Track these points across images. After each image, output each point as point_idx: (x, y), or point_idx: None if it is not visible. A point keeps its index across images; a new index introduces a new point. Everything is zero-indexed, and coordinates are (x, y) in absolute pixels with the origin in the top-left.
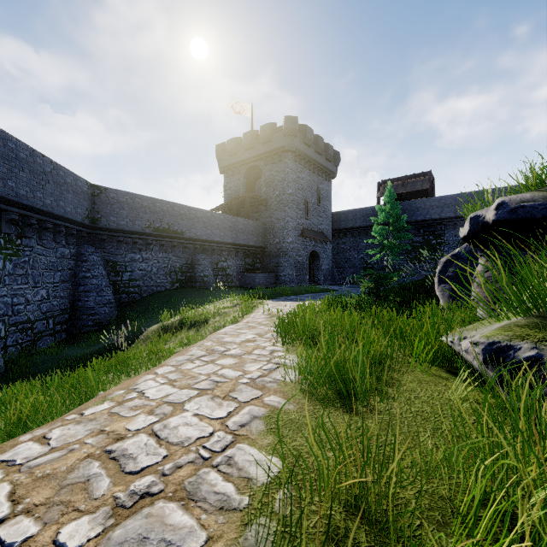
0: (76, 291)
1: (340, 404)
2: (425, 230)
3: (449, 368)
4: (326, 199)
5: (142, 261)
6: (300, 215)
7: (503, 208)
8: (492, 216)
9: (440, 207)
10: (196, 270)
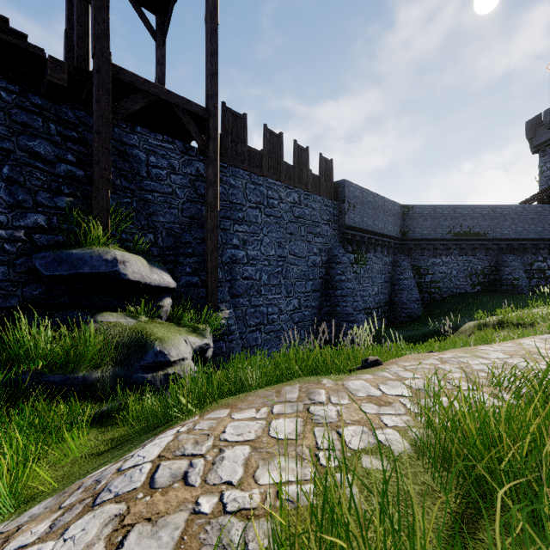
0: (392, 289)
1: None
2: None
3: None
4: None
5: (442, 265)
6: None
7: None
8: None
9: None
10: (501, 272)
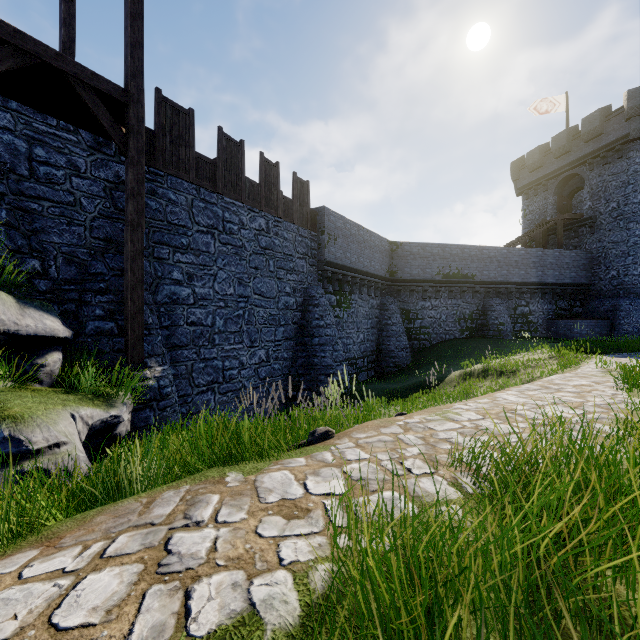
0: (380, 336)
1: None
2: None
3: None
4: None
5: (431, 309)
6: None
7: None
8: None
9: None
10: (488, 317)
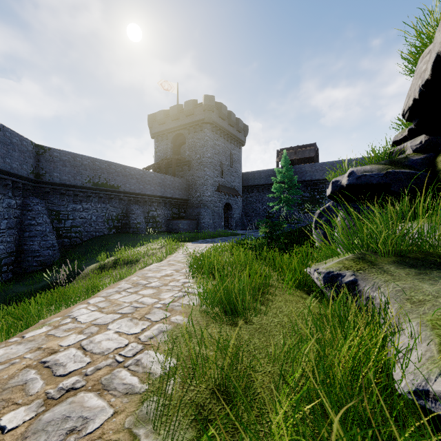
0: (22, 236)
1: (226, 319)
2: (311, 187)
3: (308, 291)
4: (238, 162)
5: (82, 211)
6: (216, 174)
7: (353, 175)
8: (346, 181)
9: (322, 170)
10: (130, 218)
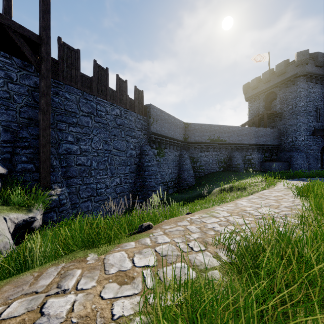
0: (179, 170)
1: None
2: None
3: None
4: None
5: (205, 157)
6: (311, 120)
7: None
8: None
9: None
10: (232, 161)
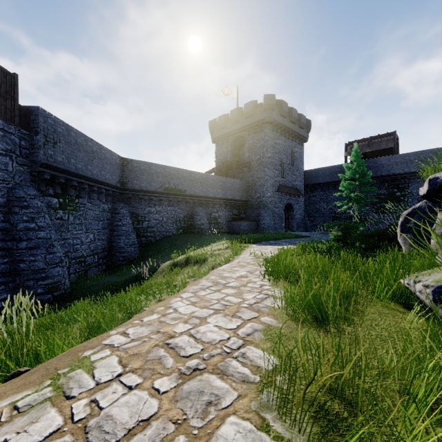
0: (112, 235)
1: (317, 326)
2: (389, 183)
3: (406, 305)
4: (299, 160)
5: (156, 213)
6: (277, 174)
7: None
8: None
9: (404, 163)
10: (195, 219)
